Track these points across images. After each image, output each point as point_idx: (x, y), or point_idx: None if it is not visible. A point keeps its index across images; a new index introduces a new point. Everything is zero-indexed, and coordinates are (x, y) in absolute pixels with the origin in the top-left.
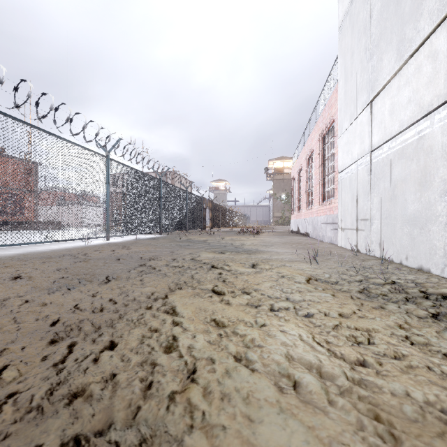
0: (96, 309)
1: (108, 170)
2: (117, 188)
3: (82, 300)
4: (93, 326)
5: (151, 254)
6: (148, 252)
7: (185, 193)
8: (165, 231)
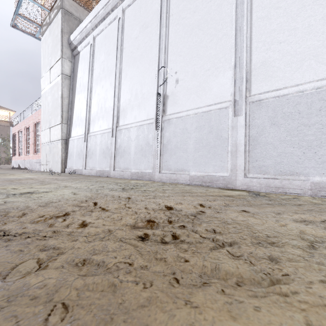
0: None
1: None
2: None
3: None
4: None
5: None
6: None
7: None
8: None
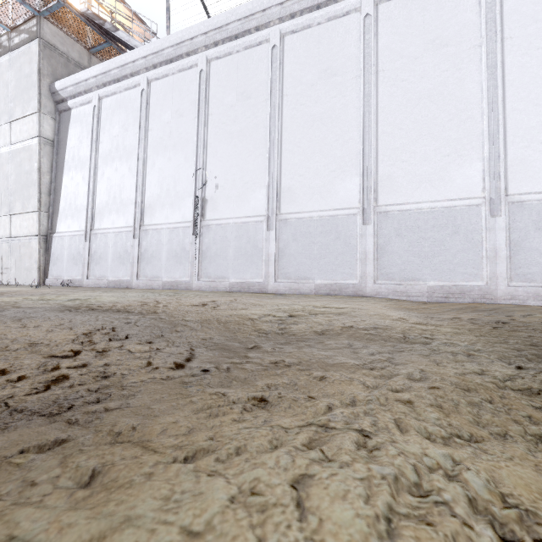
0: None
1: None
2: None
3: None
4: None
5: None
6: None
7: None
8: None
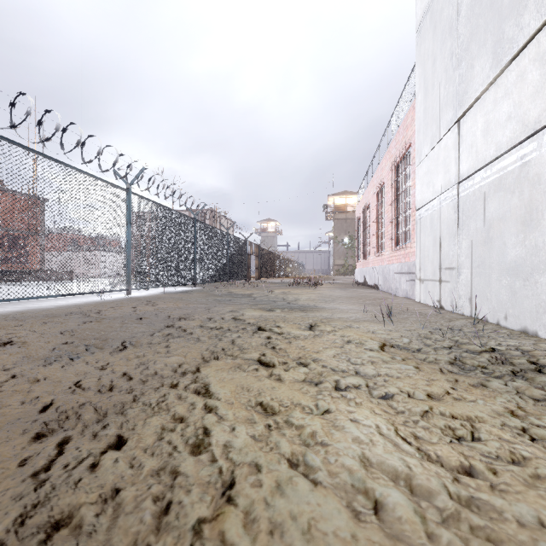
0: (104, 388)
1: (129, 206)
2: (143, 229)
3: (87, 375)
4: (96, 413)
5: (182, 312)
6: (178, 309)
7: (225, 235)
8: (200, 283)
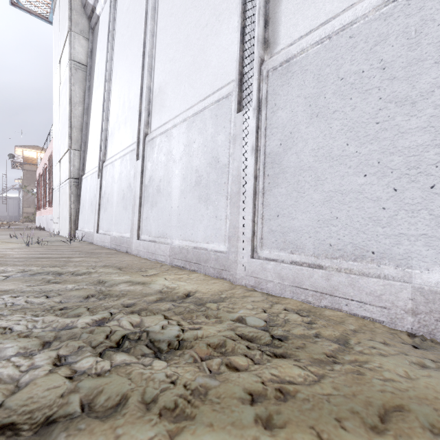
0: None
1: None
2: None
3: None
4: None
5: None
6: None
7: None
8: None
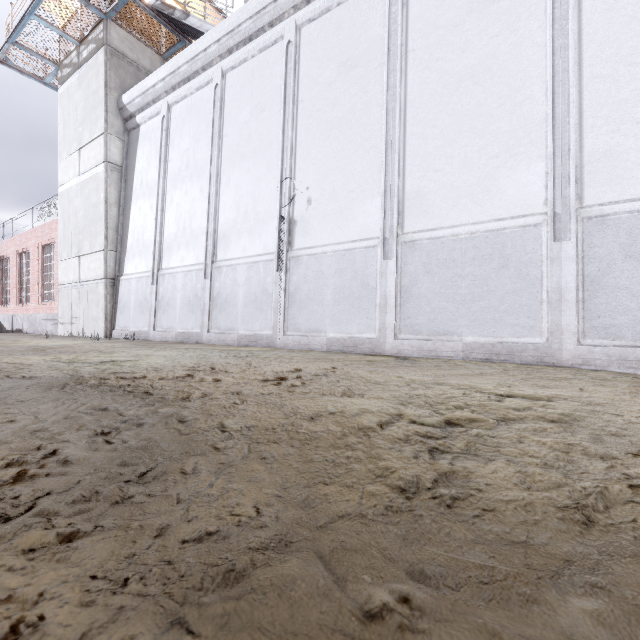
0: None
1: None
2: None
3: None
4: None
5: None
6: None
7: None
8: None
